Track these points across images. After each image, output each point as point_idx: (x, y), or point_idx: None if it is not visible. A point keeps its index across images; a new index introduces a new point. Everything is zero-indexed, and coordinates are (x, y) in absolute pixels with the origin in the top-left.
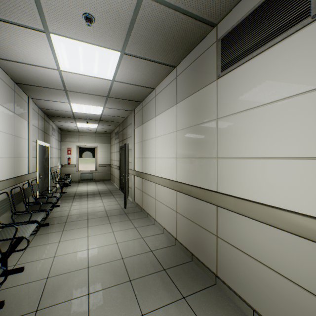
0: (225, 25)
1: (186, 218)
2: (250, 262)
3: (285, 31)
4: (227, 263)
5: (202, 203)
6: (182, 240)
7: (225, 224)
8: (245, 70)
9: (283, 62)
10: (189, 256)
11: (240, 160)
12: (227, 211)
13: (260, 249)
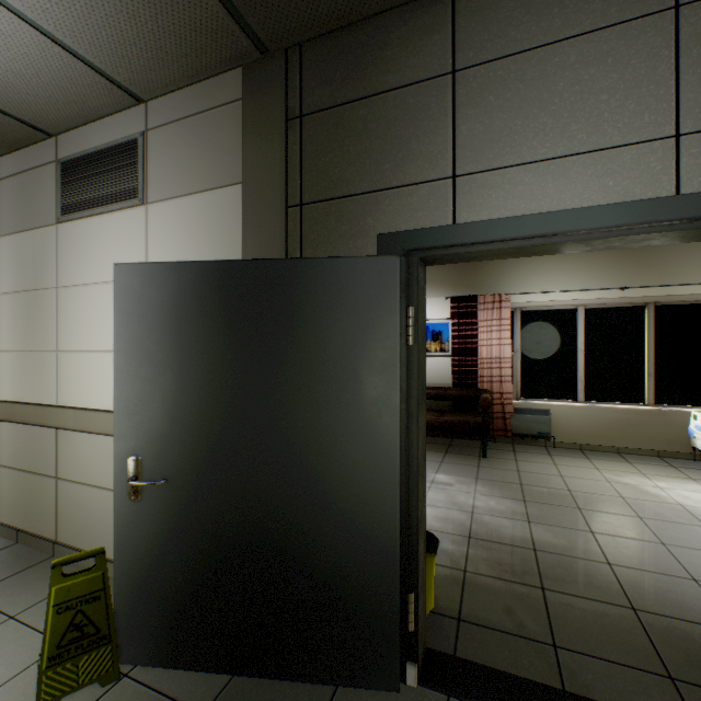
0: (68, 146)
1: (8, 469)
2: (95, 495)
3: (123, 201)
4: (70, 513)
5: (37, 430)
6: (1, 514)
7: (68, 453)
8: (90, 228)
9: (122, 237)
10: (14, 536)
11: (85, 354)
12: (71, 433)
13: (104, 471)
